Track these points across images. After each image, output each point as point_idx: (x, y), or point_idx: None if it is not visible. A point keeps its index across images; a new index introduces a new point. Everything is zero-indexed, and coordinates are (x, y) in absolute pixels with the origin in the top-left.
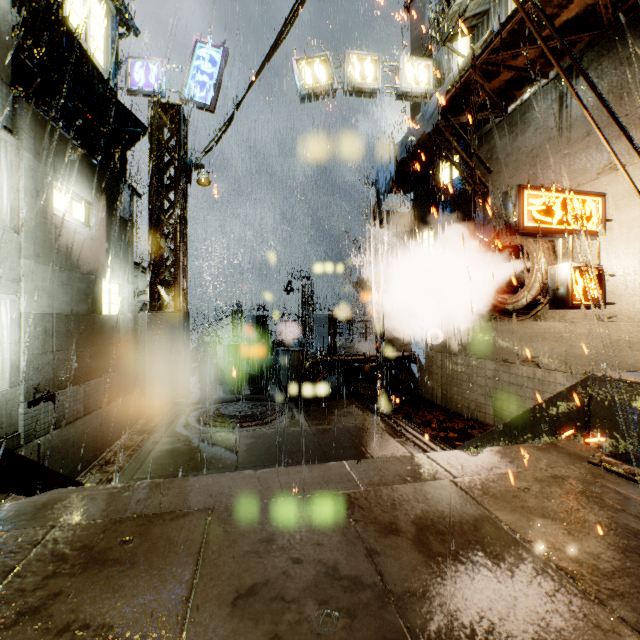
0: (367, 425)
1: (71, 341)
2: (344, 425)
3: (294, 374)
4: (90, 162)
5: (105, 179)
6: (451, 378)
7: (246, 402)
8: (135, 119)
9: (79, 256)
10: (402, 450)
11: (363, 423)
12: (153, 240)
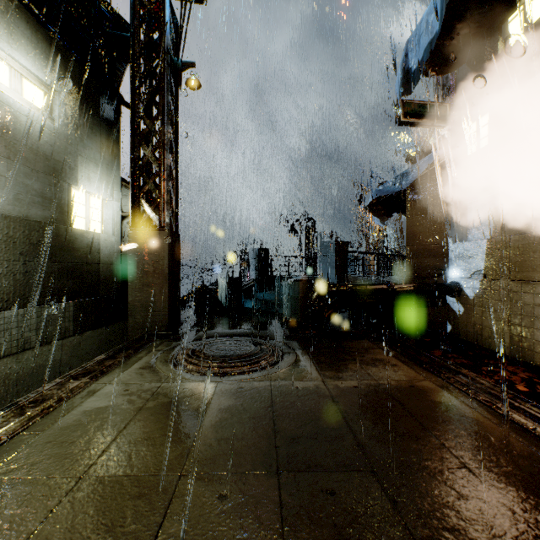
0: (418, 385)
1: (14, 251)
2: (379, 382)
3: (298, 308)
4: (50, 38)
5: (76, 69)
6: (533, 316)
7: (238, 338)
8: (123, 22)
9: (30, 147)
10: (533, 458)
11: (410, 381)
12: (135, 147)
